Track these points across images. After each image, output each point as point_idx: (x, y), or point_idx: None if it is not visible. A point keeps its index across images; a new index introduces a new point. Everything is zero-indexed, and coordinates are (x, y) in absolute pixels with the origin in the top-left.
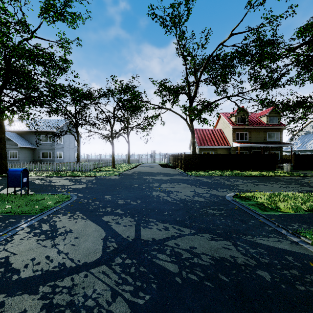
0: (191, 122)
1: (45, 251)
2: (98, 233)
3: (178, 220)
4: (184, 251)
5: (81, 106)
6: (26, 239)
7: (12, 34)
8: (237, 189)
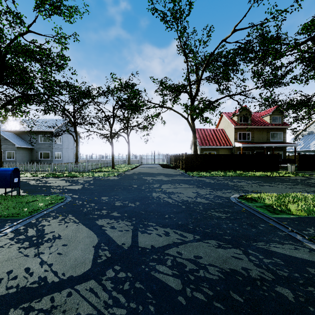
0: (193, 121)
1: (26, 262)
2: (90, 239)
3: (180, 224)
4: (188, 262)
5: (79, 105)
6: (7, 247)
7: (8, 30)
8: (242, 190)
